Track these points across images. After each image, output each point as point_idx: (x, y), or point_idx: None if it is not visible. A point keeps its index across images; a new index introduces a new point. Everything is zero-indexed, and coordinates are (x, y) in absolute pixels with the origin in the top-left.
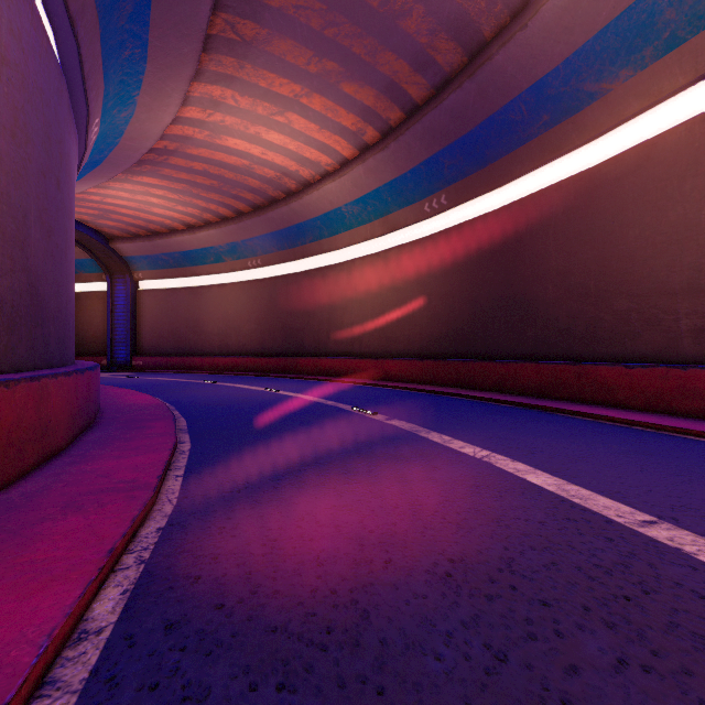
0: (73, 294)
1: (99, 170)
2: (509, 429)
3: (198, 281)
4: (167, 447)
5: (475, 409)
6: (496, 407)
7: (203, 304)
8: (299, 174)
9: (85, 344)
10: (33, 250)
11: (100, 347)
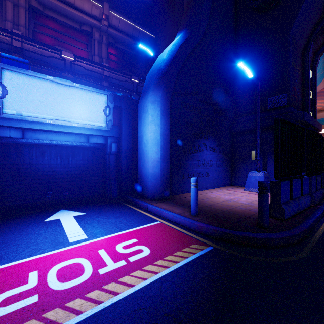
0: None
1: None
2: None
3: None
4: None
5: None
6: None
7: None
8: None
9: None
10: None
11: None
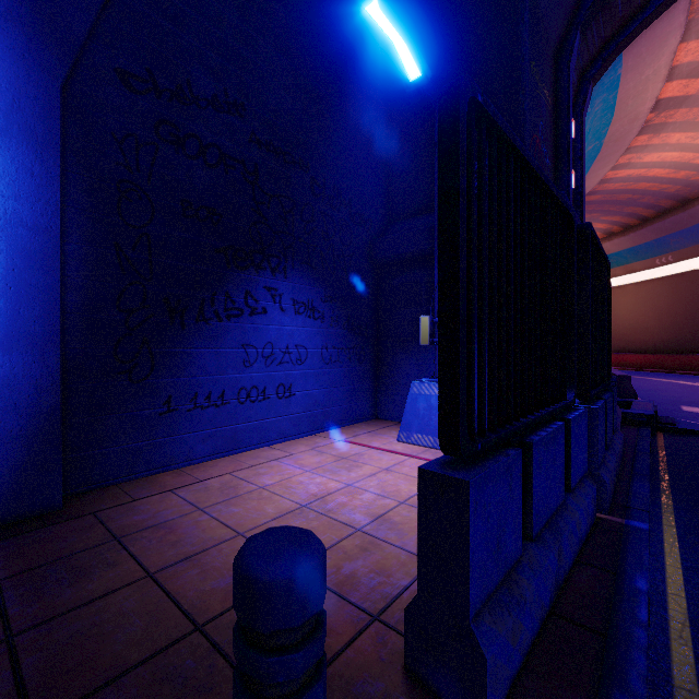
0: None
1: None
2: (692, 379)
3: None
4: None
5: (682, 376)
6: (697, 376)
7: None
8: None
9: None
10: None
11: None
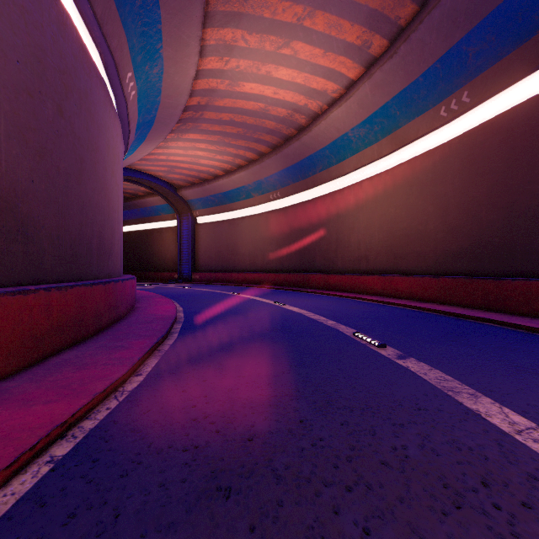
0: (99, 219)
1: (155, 130)
2: None
3: (235, 214)
4: (97, 389)
5: (532, 347)
6: None
7: (238, 232)
8: (307, 108)
9: (165, 263)
10: (4, 164)
11: (174, 266)
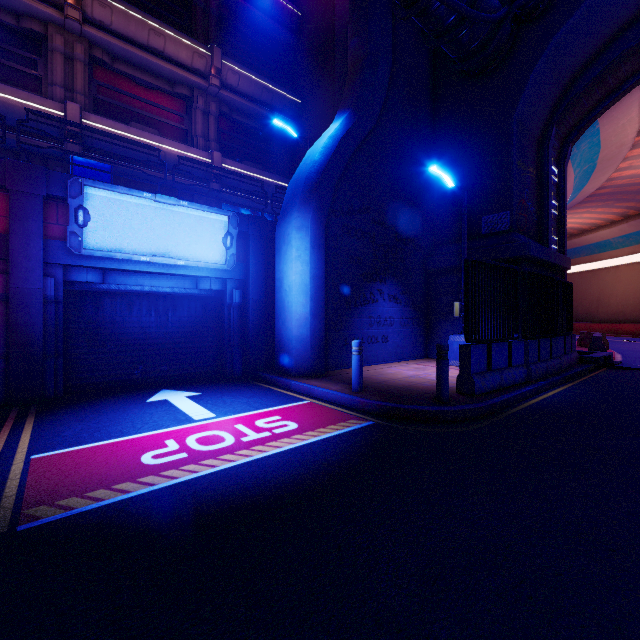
0: None
1: None
2: None
3: None
4: None
5: None
6: None
7: None
8: (580, 228)
9: None
10: None
11: None
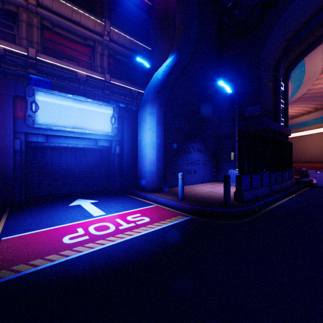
0: None
1: None
2: None
3: None
4: None
5: None
6: None
7: None
8: (293, 115)
9: None
10: None
11: None
